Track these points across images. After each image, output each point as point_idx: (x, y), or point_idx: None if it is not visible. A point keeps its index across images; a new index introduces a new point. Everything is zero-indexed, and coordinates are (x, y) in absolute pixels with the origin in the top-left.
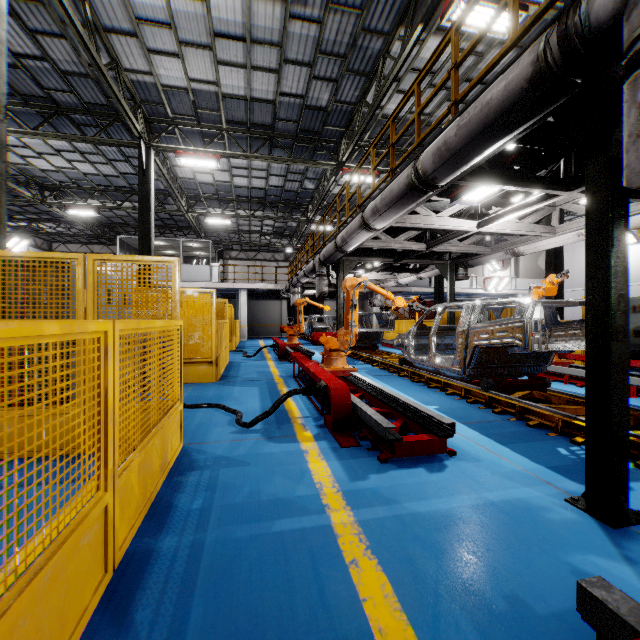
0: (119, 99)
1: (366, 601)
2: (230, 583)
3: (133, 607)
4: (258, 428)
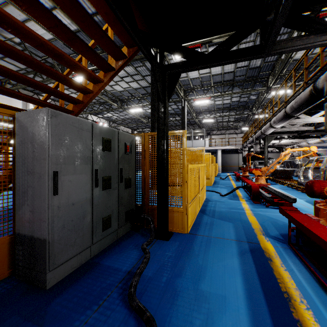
0: (177, 89)
1: (249, 219)
2: (221, 213)
3: (205, 212)
4: (227, 197)
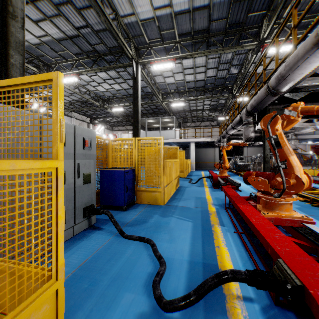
0: (117, 34)
1: None
2: None
3: None
4: (175, 315)
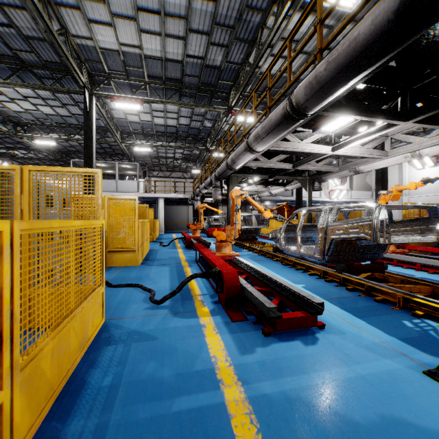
0: (67, 57)
1: None
2: None
3: None
4: (166, 304)
